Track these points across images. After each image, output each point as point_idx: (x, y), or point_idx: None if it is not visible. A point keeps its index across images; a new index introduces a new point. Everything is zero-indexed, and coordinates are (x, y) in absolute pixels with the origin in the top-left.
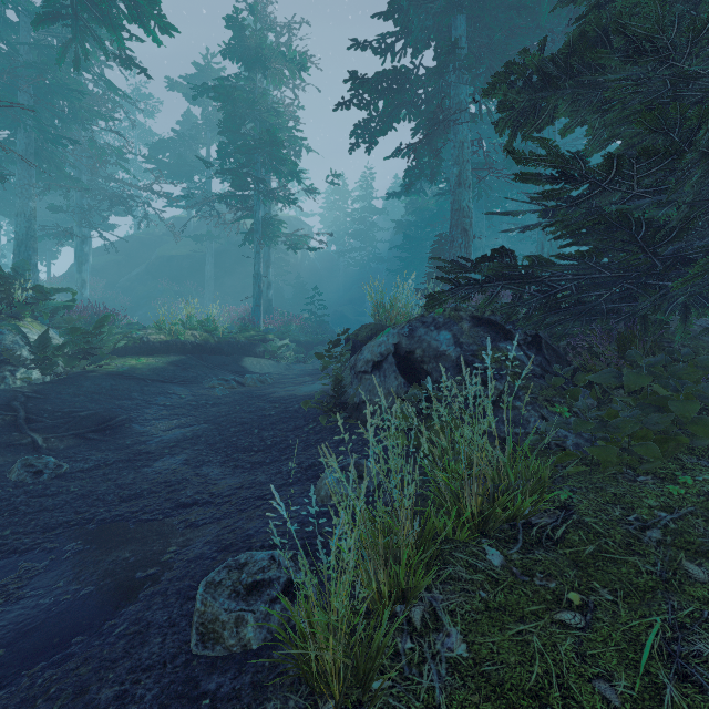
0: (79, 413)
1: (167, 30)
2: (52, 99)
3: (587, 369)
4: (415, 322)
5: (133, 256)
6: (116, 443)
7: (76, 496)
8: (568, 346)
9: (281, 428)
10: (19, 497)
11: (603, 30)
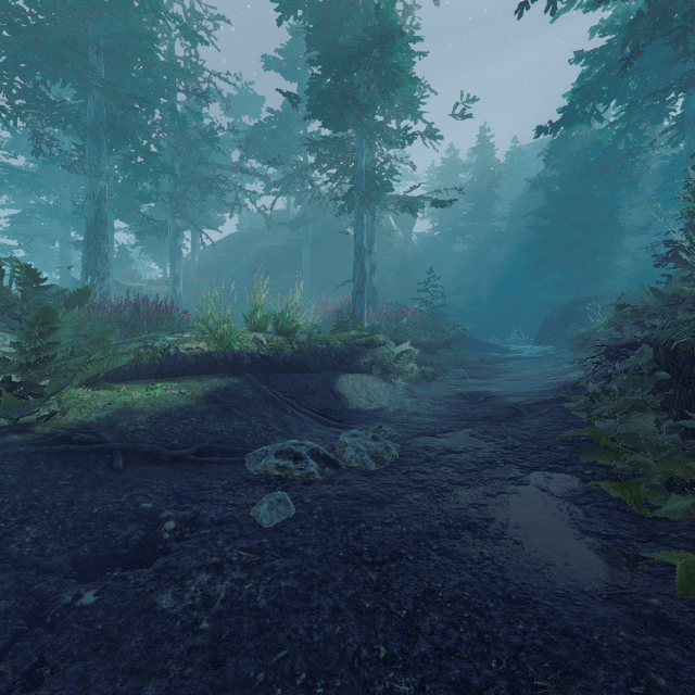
0: None
1: None
2: (128, 62)
3: None
4: None
5: (236, 253)
6: None
7: None
8: None
9: None
10: None
11: None
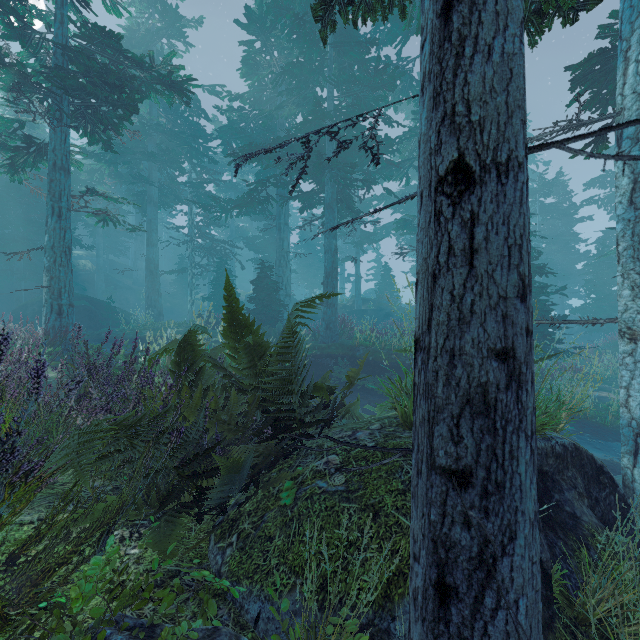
0: None
1: None
2: None
3: None
4: None
5: None
6: None
7: None
8: None
9: None
10: None
11: None
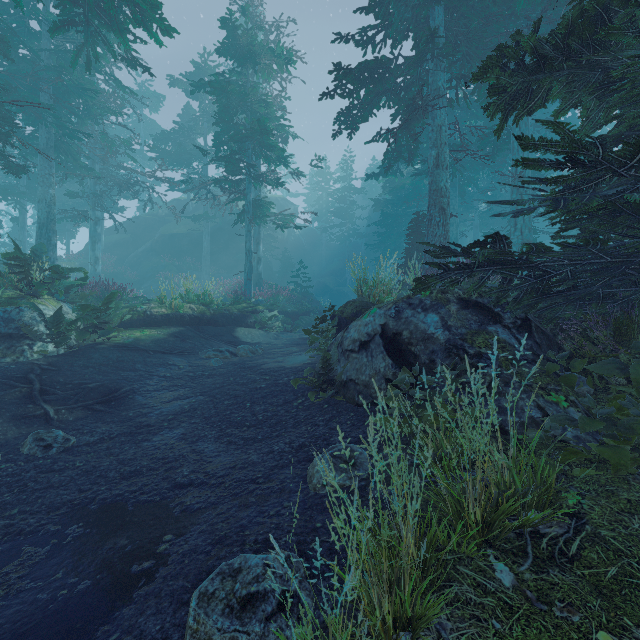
0: (87, 385)
1: (168, 32)
2: (69, 98)
3: (580, 353)
4: (402, 304)
5: (140, 235)
6: (120, 415)
7: (81, 472)
8: (556, 327)
9: (272, 402)
10: (29, 473)
11: (603, 8)
